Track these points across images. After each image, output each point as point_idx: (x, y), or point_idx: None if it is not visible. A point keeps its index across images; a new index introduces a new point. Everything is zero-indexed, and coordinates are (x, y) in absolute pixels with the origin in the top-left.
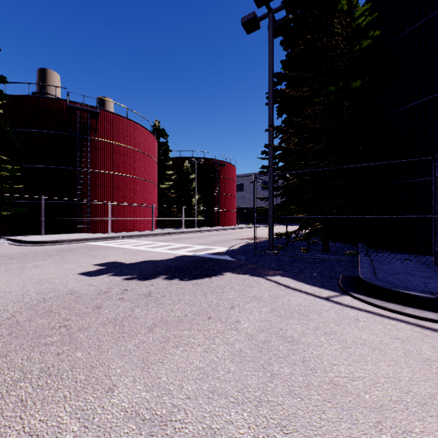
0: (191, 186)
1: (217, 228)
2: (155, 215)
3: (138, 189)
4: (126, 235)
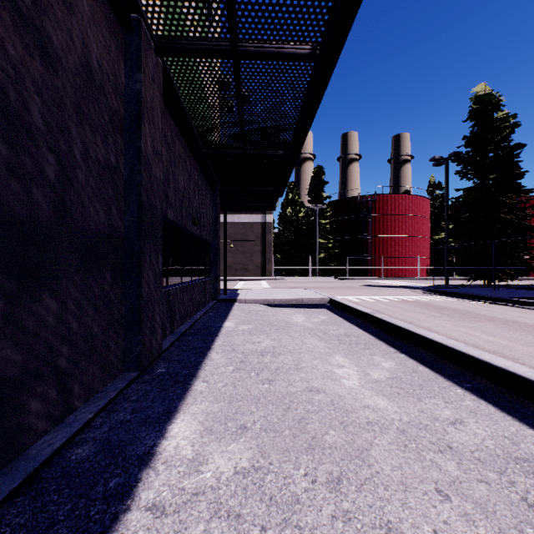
0: None
1: None
2: (425, 264)
3: (406, 245)
4: (389, 278)
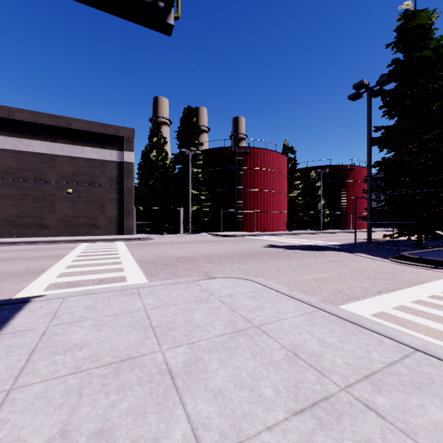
0: (317, 193)
1: (341, 231)
2: (285, 219)
3: (273, 200)
4: (268, 234)
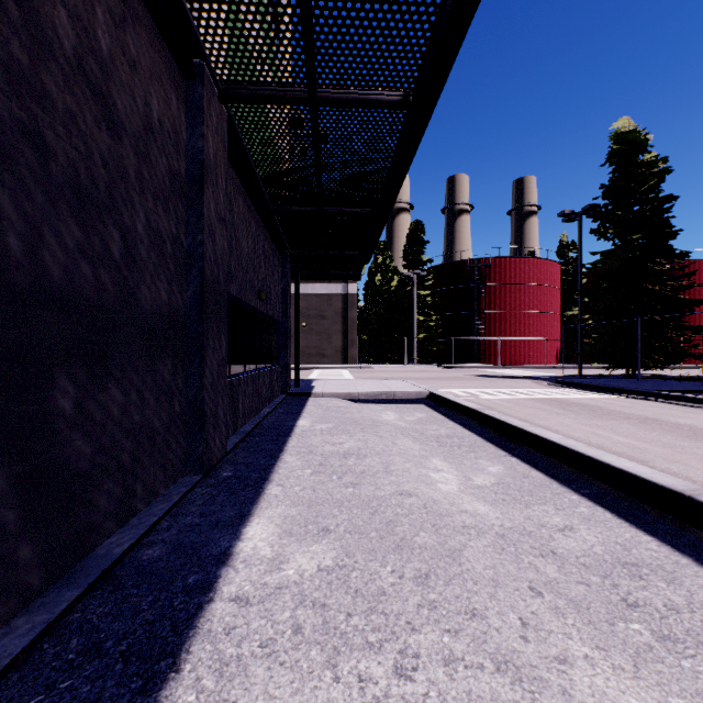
0: None
1: None
2: (555, 348)
3: (530, 323)
4: (508, 366)
